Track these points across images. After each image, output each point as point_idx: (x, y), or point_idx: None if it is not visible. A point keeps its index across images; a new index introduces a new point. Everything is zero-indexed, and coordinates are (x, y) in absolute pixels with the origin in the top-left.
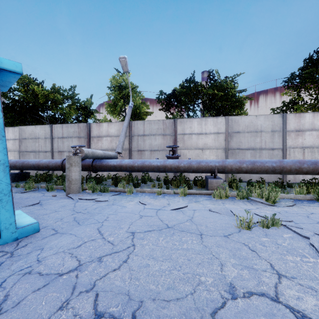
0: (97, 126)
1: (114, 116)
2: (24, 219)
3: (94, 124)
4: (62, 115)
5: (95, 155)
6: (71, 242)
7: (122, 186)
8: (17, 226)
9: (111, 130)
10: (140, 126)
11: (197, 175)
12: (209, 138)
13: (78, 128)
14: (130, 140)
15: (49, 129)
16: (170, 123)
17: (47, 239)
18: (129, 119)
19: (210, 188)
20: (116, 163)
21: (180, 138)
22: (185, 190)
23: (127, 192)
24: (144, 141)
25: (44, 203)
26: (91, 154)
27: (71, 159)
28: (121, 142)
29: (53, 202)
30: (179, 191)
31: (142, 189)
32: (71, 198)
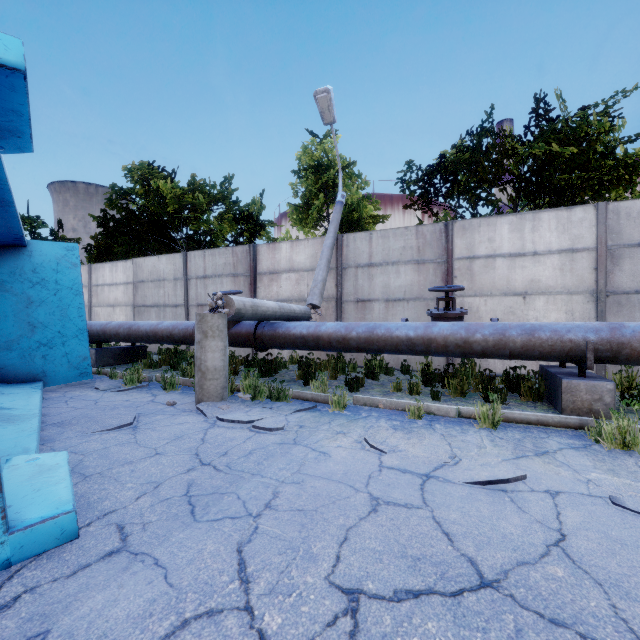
0: (269, 250)
1: (305, 230)
2: (51, 491)
3: (264, 246)
4: (207, 234)
5: (260, 313)
6: (139, 618)
7: (321, 388)
8: (16, 521)
9: (298, 257)
10: (361, 245)
11: (510, 363)
12: (545, 266)
13: (232, 257)
14: (338, 278)
15: (181, 261)
16: (434, 234)
17: (83, 579)
18: (336, 230)
19: (568, 405)
20: (307, 331)
21: (462, 269)
22: (497, 411)
23: (333, 404)
24: (370, 280)
25: (144, 423)
26: (251, 310)
27: (204, 321)
28: (318, 283)
29: (161, 423)
30: (474, 411)
31: (369, 398)
32: (203, 413)
